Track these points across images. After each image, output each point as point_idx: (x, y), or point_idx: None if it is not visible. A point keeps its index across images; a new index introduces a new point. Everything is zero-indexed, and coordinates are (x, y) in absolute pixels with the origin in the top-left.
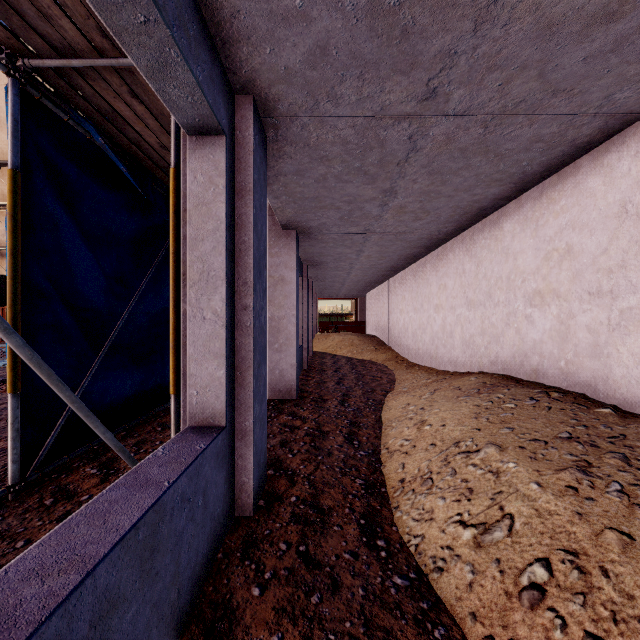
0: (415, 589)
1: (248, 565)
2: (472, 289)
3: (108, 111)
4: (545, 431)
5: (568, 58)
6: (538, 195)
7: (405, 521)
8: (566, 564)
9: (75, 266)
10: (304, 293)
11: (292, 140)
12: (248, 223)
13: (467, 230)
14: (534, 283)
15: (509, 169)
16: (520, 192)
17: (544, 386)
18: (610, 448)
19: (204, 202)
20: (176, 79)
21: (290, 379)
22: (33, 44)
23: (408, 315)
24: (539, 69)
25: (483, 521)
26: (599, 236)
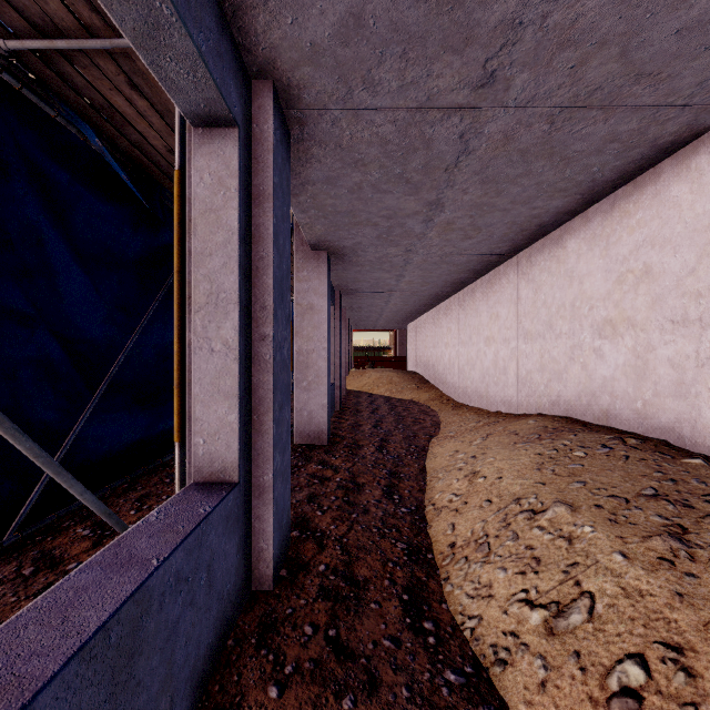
0: (472, 688)
1: (265, 655)
2: (529, 319)
3: (104, 107)
4: (625, 486)
5: (658, 31)
6: (609, 208)
7: (457, 597)
8: (668, 663)
9: (66, 290)
10: (337, 324)
11: (321, 139)
12: (267, 235)
13: (523, 251)
14: (604, 311)
15: (576, 176)
16: (587, 205)
17: (617, 431)
18: (708, 509)
19: (212, 208)
20: (172, 48)
21: (320, 422)
22: (8, 20)
23: (454, 349)
24: (621, 46)
25: (555, 600)
26: (685, 254)
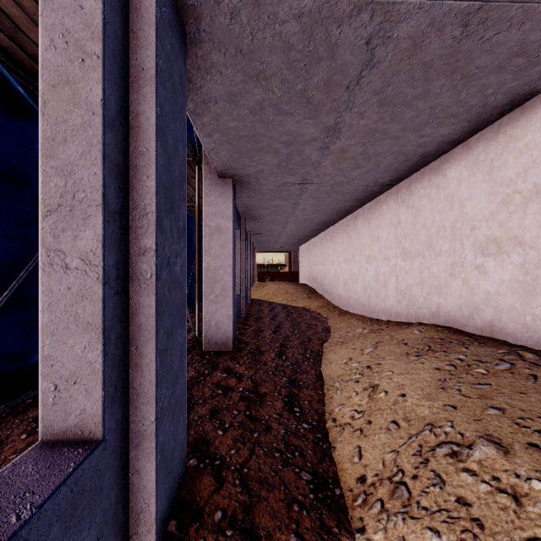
0: None
1: None
2: (409, 239)
3: None
4: None
5: None
6: (493, 135)
7: None
8: None
9: None
10: (242, 245)
11: (220, 41)
12: (148, 127)
13: (403, 181)
14: (487, 230)
15: (470, 99)
16: (470, 134)
17: (504, 343)
18: None
19: (67, 80)
20: None
21: (226, 330)
22: None
23: (339, 266)
24: None
25: None
26: None
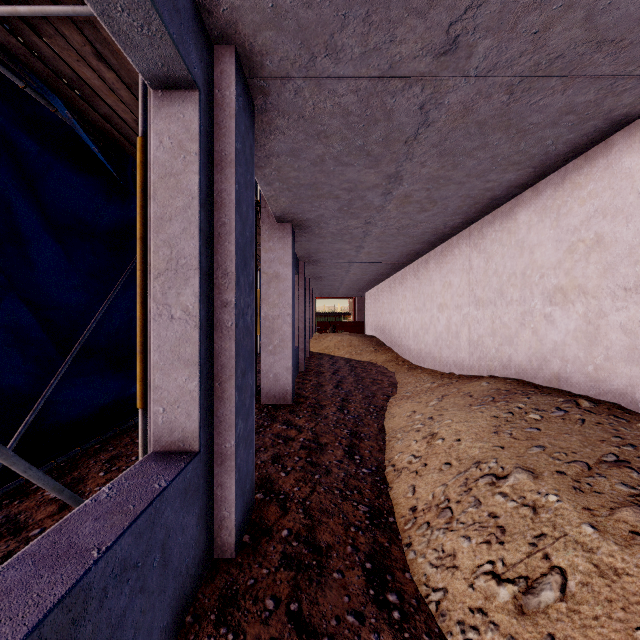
0: None
1: (223, 634)
2: (481, 286)
3: (73, 79)
4: (585, 452)
5: None
6: (560, 181)
7: (421, 566)
8: None
9: (36, 258)
10: (301, 292)
11: (284, 110)
12: (229, 201)
13: (475, 223)
14: (555, 279)
15: (530, 149)
16: (538, 178)
17: (568, 394)
18: None
19: (172, 172)
20: None
21: (285, 383)
22: None
23: (409, 315)
24: (587, 9)
25: (523, 575)
26: (638, 223)
